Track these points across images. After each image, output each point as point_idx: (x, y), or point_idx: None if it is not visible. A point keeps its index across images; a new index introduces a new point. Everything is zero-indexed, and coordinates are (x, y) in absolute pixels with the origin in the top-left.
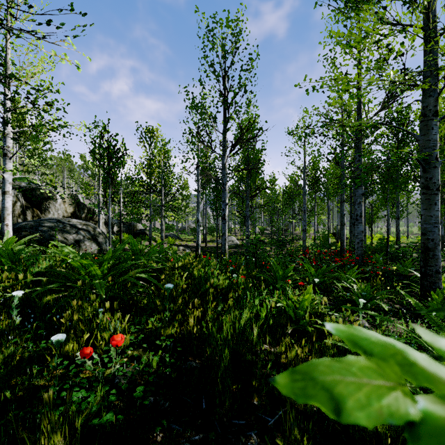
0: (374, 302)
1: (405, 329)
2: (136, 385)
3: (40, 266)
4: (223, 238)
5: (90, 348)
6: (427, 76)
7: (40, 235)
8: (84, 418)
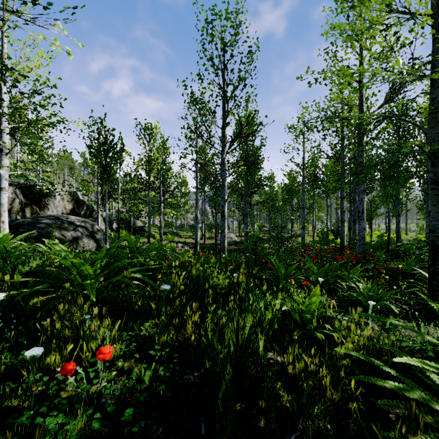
0: (382, 302)
1: (437, 342)
2: (125, 405)
3: (31, 265)
4: (222, 235)
5: (71, 363)
6: (436, 66)
7: (38, 232)
8: None
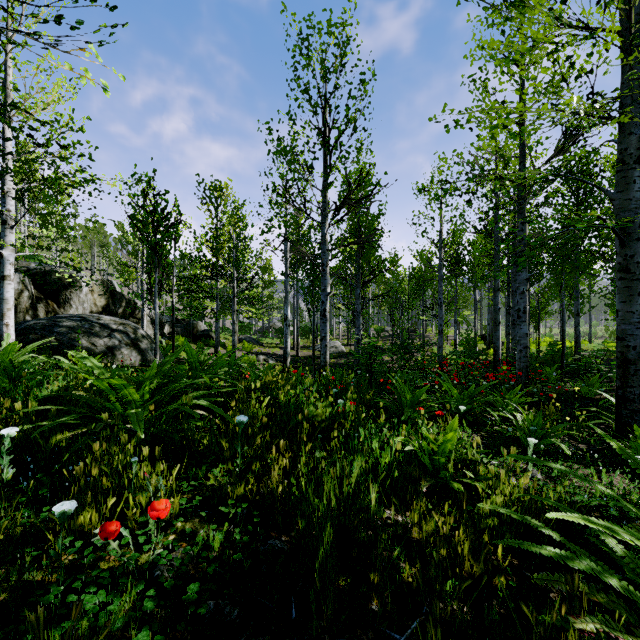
0: (548, 440)
1: (611, 493)
2: (188, 580)
3: (50, 388)
4: (323, 344)
5: (114, 522)
6: (627, 103)
7: (56, 339)
8: None
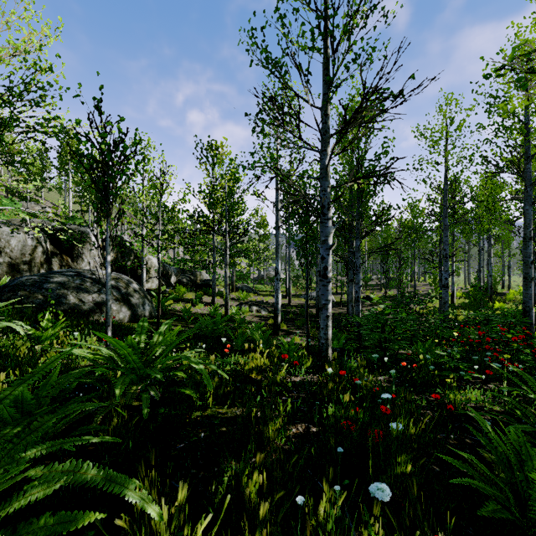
0: None
1: None
2: None
3: None
4: (323, 314)
5: None
6: None
7: (44, 296)
8: None
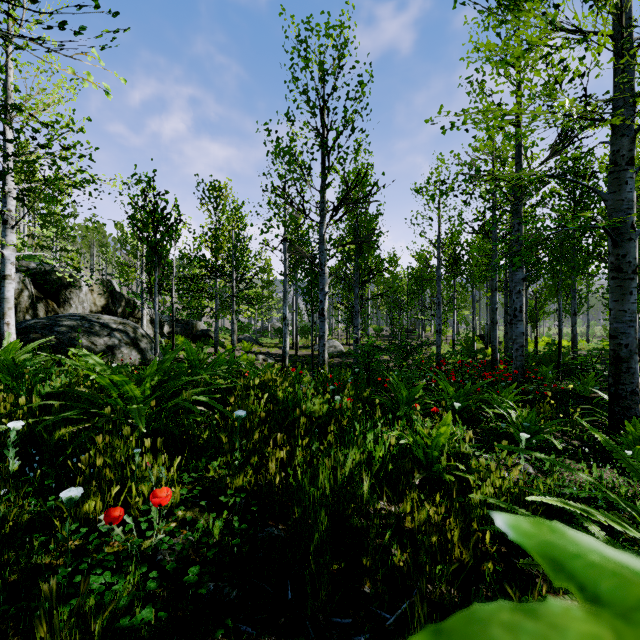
0: (541, 436)
1: (592, 480)
2: (189, 564)
3: (53, 384)
4: (321, 342)
5: (119, 508)
6: (619, 106)
7: (57, 338)
8: (108, 617)
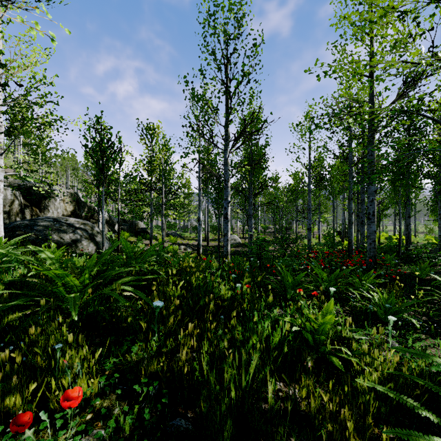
0: (401, 315)
1: None
2: None
3: (14, 274)
4: (225, 238)
5: (27, 414)
6: None
7: (35, 234)
8: None
